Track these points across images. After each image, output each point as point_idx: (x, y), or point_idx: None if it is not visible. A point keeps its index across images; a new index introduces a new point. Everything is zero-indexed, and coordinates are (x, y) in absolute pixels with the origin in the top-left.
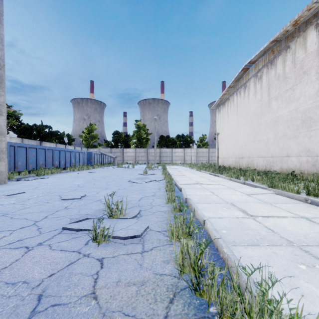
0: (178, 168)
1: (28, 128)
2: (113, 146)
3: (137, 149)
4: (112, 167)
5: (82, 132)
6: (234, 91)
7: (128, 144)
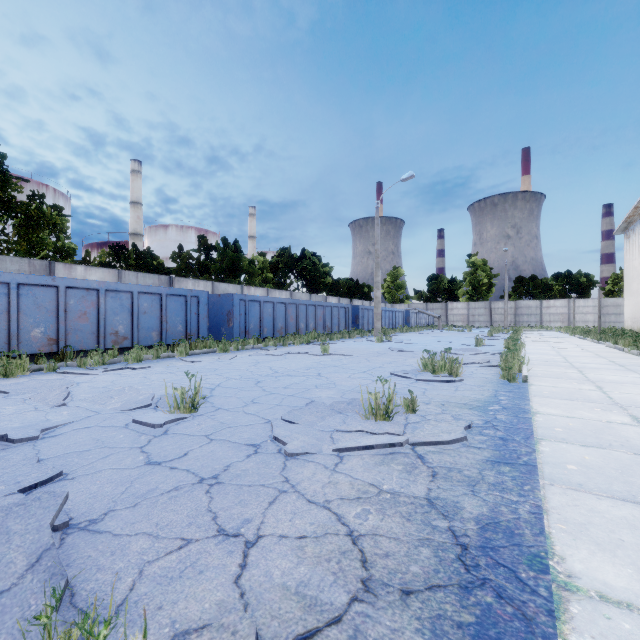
0: (542, 333)
1: (336, 285)
2: (428, 299)
3: (471, 303)
4: (438, 330)
5: (384, 280)
6: None
7: (454, 295)
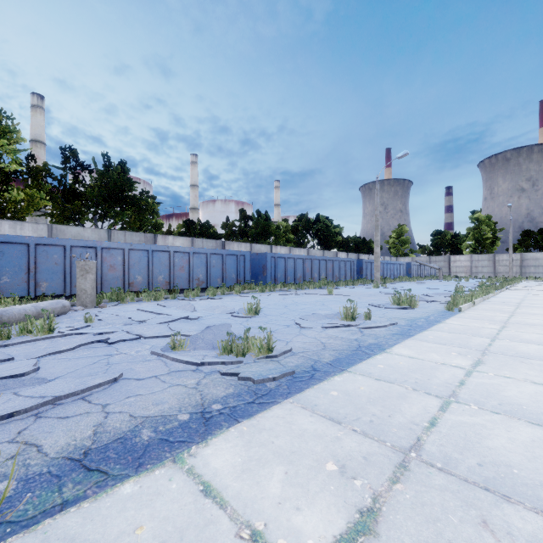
0: (541, 283)
1: (345, 242)
2: (432, 253)
3: (474, 255)
4: (437, 280)
5: (389, 237)
6: None
7: (458, 249)
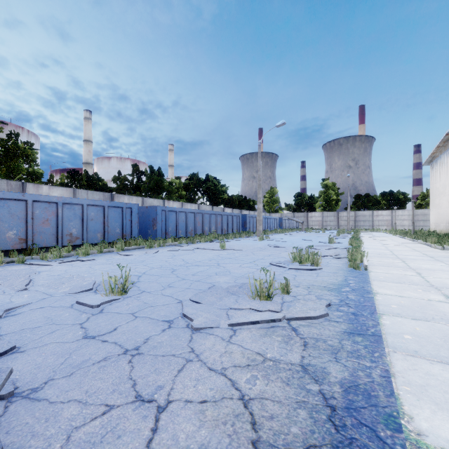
0: (374, 234)
1: (230, 200)
2: (295, 210)
3: (324, 212)
4: (302, 231)
5: (264, 196)
6: (444, 151)
7: (313, 207)
